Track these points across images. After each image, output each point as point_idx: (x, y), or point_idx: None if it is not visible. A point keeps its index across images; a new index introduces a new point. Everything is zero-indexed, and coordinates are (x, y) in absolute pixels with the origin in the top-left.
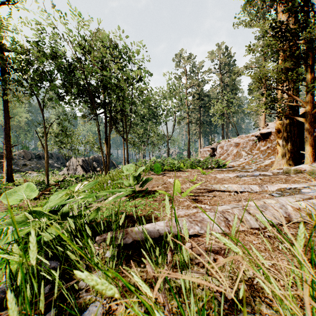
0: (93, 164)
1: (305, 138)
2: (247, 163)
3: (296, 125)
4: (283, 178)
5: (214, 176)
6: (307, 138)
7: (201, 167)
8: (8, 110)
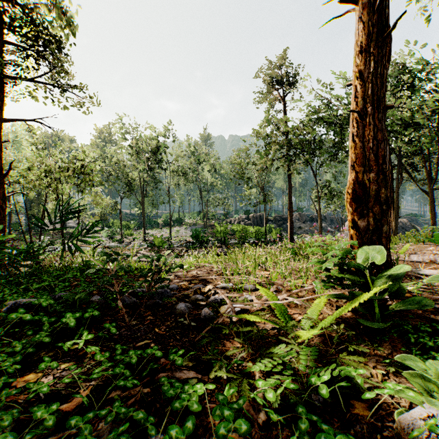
0: None
1: None
2: None
3: None
4: None
5: None
6: None
7: None
8: (290, 181)
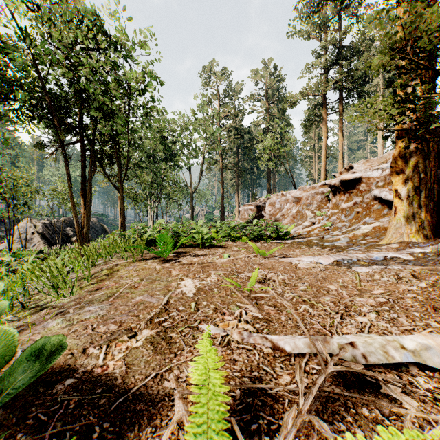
0: (65, 231)
1: None
2: (321, 230)
3: (432, 158)
4: None
5: (286, 261)
6: None
7: (248, 237)
8: None
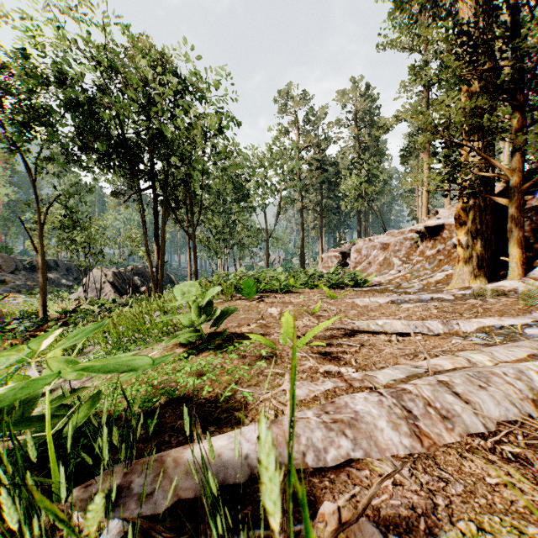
0: (133, 280)
1: (509, 234)
2: (403, 278)
3: (490, 211)
4: (476, 306)
5: (351, 301)
6: (514, 235)
7: (325, 284)
8: None
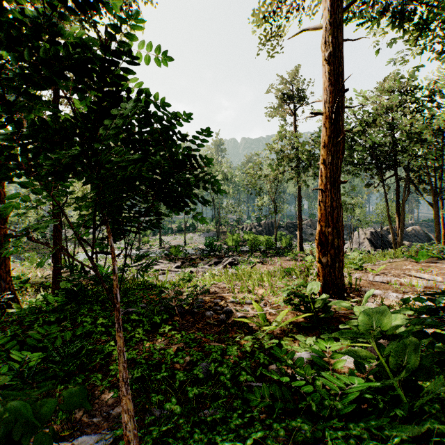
0: (386, 238)
1: None
2: None
3: None
4: None
5: None
6: None
7: None
8: (299, 192)
